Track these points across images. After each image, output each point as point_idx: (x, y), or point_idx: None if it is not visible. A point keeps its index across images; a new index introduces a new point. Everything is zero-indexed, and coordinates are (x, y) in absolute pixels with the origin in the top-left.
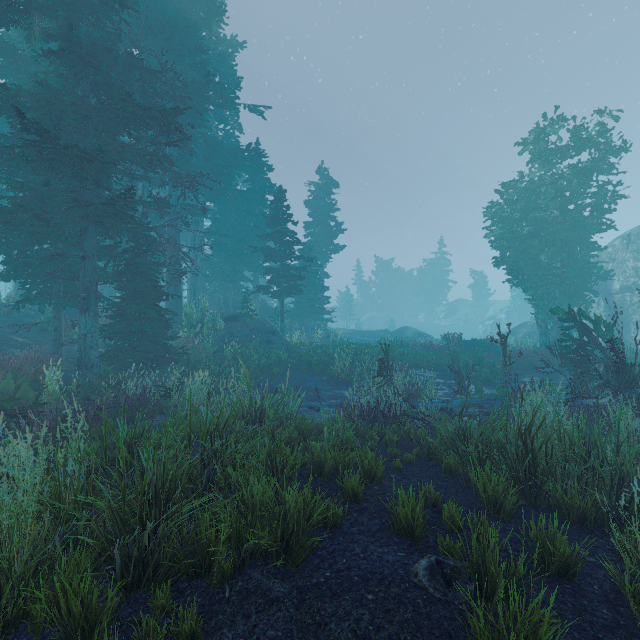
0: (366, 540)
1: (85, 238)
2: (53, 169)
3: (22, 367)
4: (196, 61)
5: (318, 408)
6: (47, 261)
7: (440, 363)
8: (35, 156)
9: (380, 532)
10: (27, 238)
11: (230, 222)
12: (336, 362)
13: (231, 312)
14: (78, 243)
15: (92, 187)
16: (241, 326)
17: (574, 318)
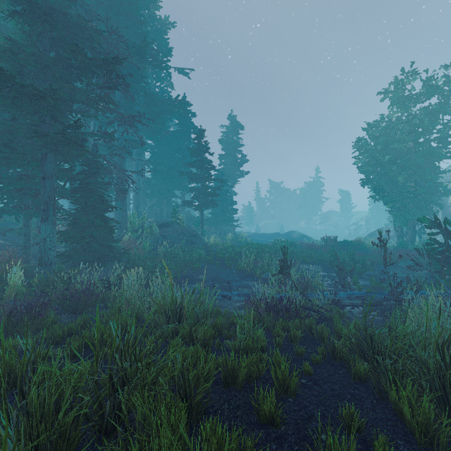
0: None
1: (45, 162)
2: (17, 106)
3: None
4: (137, 32)
5: (229, 297)
6: (16, 181)
7: (322, 259)
8: None
9: None
10: None
11: (164, 154)
12: (243, 259)
13: (164, 220)
14: (39, 166)
15: (51, 122)
16: (171, 231)
17: (439, 226)
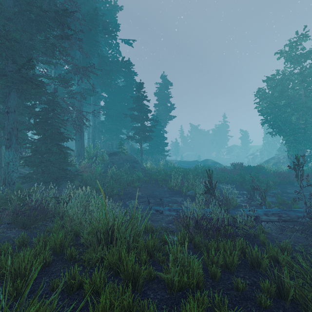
0: None
1: (8, 99)
2: None
3: None
4: (92, 7)
5: (161, 211)
6: None
7: (233, 180)
8: None
9: None
10: None
11: (114, 103)
12: (172, 179)
13: (113, 150)
14: (3, 102)
15: (14, 66)
16: (118, 158)
17: None
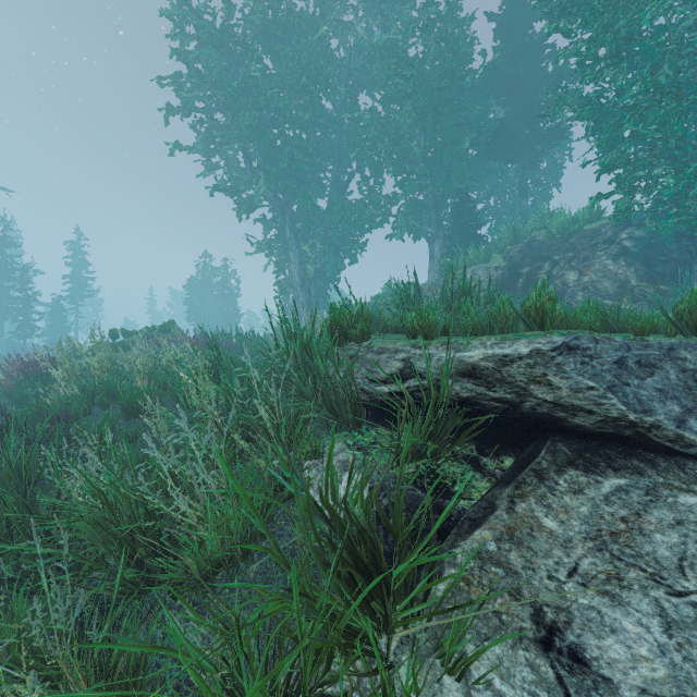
0: None
1: None
2: None
3: None
4: None
5: None
6: None
7: None
8: None
9: None
10: None
11: None
12: None
13: None
14: None
15: None
16: None
17: None
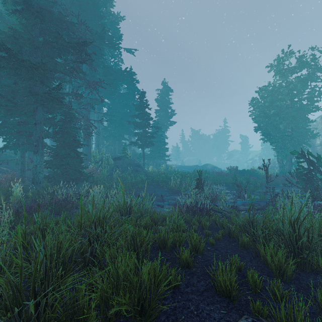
0: (197, 299)
1: (36, 113)
2: (17, 74)
3: (2, 183)
4: (98, 23)
5: (162, 206)
6: (16, 126)
7: (227, 182)
8: (5, 65)
9: (206, 292)
10: (5, 113)
11: (117, 109)
12: (172, 181)
13: (117, 155)
14: (32, 116)
15: (40, 85)
16: (122, 162)
17: (304, 156)
